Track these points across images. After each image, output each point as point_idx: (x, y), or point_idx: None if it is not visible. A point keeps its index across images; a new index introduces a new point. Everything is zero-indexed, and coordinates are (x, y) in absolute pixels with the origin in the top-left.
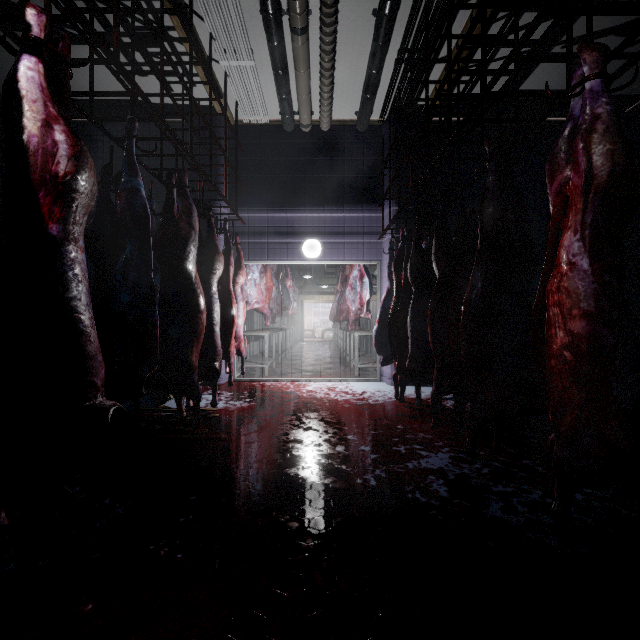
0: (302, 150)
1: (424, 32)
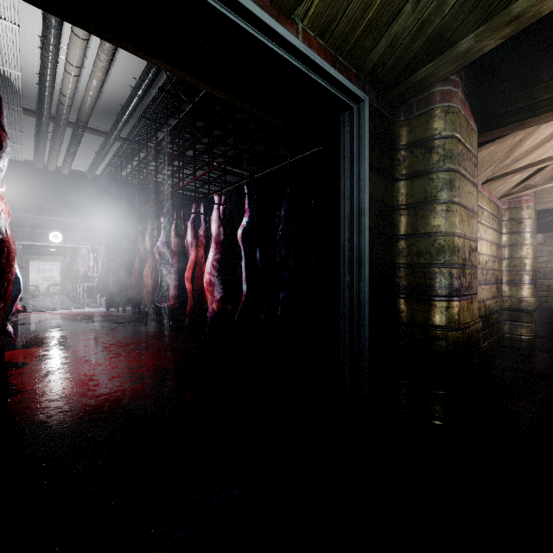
0: (49, 181)
1: (119, 161)
